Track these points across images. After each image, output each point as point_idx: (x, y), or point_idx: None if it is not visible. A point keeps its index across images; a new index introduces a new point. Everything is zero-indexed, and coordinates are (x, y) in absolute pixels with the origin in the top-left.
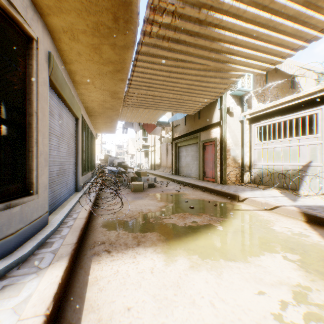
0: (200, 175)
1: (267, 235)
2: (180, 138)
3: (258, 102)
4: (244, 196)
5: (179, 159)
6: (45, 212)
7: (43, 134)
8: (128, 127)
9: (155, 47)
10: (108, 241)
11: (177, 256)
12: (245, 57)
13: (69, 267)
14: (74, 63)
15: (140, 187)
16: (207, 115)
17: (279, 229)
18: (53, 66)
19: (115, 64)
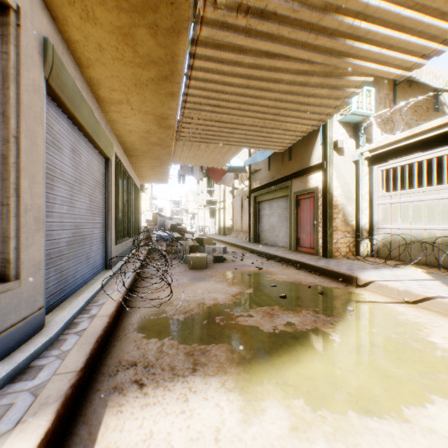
0: (292, 244)
1: (424, 355)
2: (261, 190)
3: (382, 133)
4: (366, 279)
5: (260, 219)
6: (36, 310)
7: (32, 176)
8: (186, 173)
9: (224, 29)
10: (143, 361)
11: (264, 400)
12: (378, 45)
13: (53, 430)
14: (94, 66)
15: (203, 262)
16: (302, 154)
17: (442, 342)
18: (54, 64)
19: (160, 64)
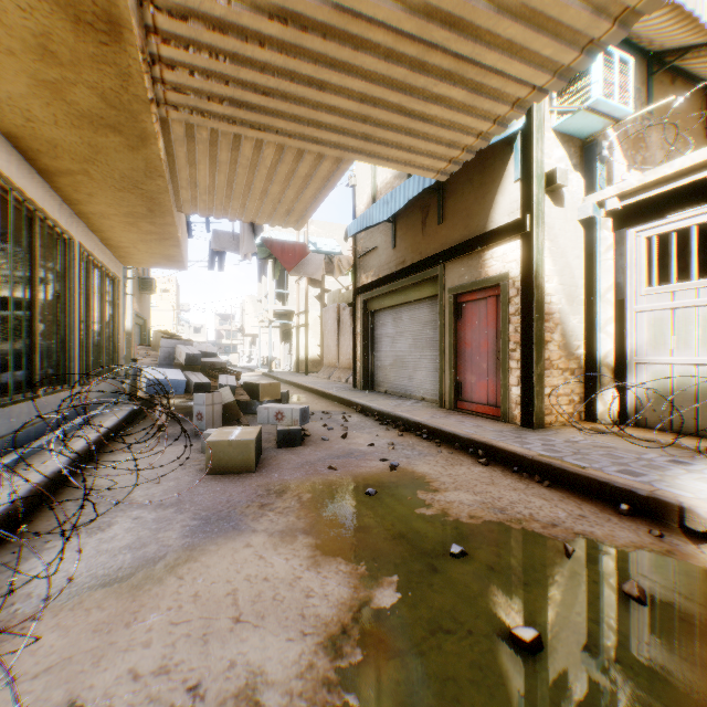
0: (445, 395)
1: None
2: (378, 288)
3: (628, 168)
4: None
5: (376, 345)
6: None
7: None
8: (225, 248)
9: None
10: None
11: None
12: None
13: None
14: None
15: (246, 454)
16: (469, 208)
17: None
18: None
19: None
